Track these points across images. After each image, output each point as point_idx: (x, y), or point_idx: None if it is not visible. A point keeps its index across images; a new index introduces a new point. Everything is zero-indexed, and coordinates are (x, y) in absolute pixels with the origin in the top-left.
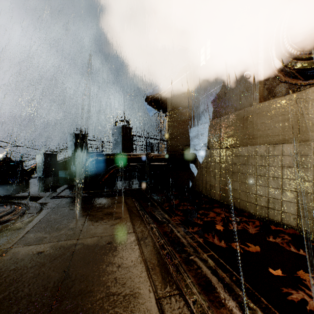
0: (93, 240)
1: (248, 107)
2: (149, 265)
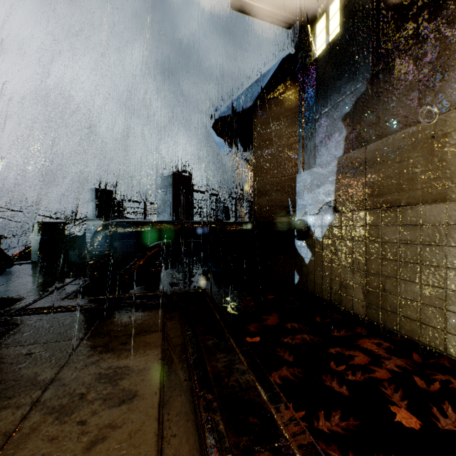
0: None
1: (449, 110)
2: None
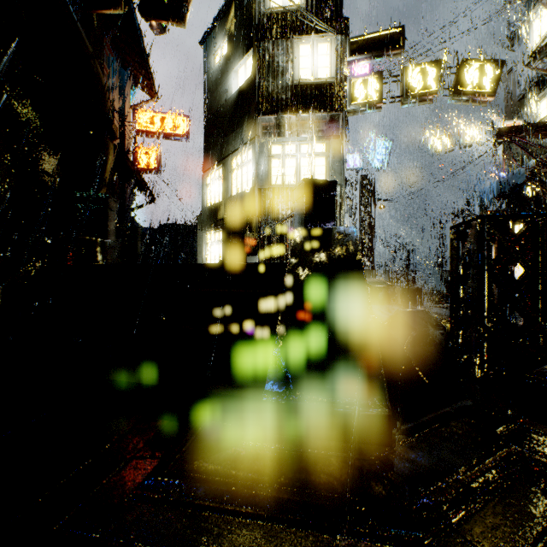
0: None
1: None
2: None
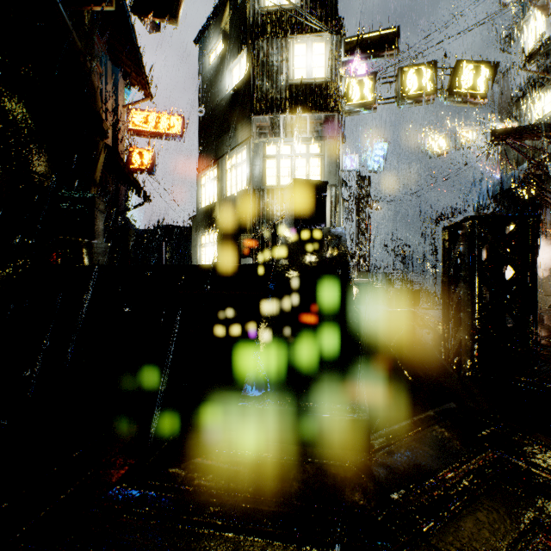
0: None
1: None
2: None
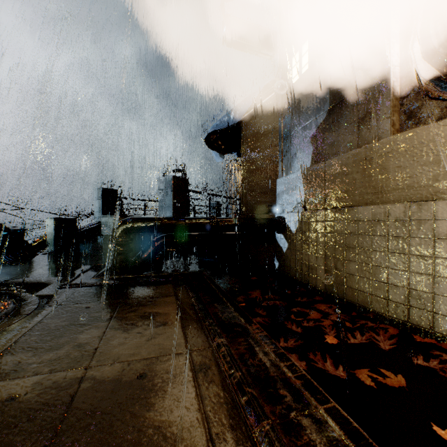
0: (114, 370)
1: (374, 142)
2: (213, 430)
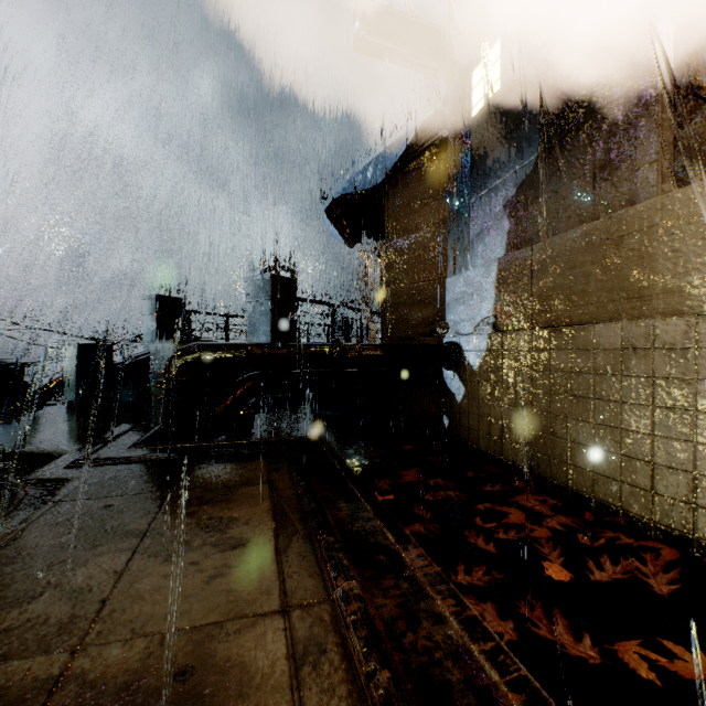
0: (129, 658)
1: (625, 208)
2: None
